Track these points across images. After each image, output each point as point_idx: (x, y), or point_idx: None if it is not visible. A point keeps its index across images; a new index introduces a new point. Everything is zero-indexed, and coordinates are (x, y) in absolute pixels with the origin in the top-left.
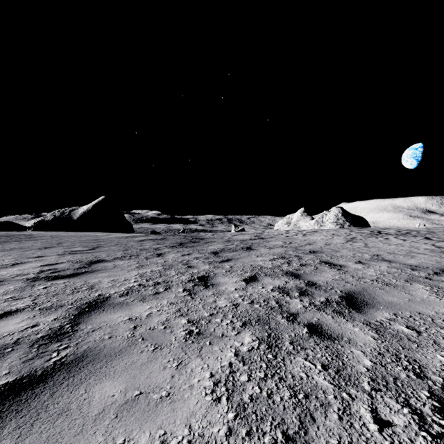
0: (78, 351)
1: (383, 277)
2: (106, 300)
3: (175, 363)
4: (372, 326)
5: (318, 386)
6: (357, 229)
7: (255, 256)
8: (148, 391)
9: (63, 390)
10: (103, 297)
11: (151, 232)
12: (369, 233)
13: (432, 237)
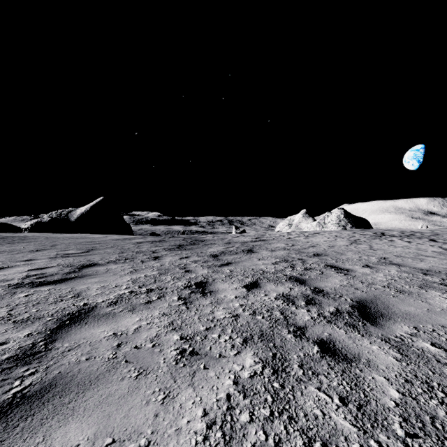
0: (46, 378)
1: (394, 282)
2: (91, 310)
3: (161, 395)
4: (392, 343)
5: (338, 429)
6: (360, 230)
7: (257, 259)
8: (123, 438)
9: (15, 437)
10: (89, 306)
11: (150, 234)
12: (372, 235)
13: (437, 239)
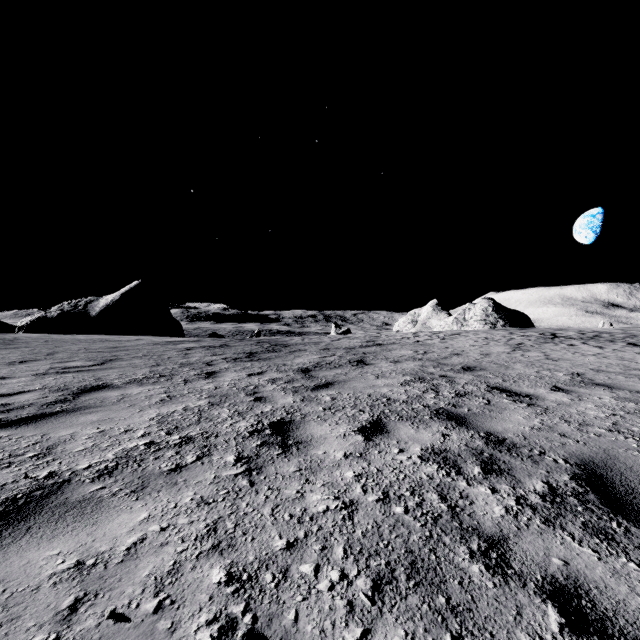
0: None
1: (623, 421)
2: (56, 490)
3: None
4: None
5: None
6: (518, 330)
7: (373, 376)
8: None
9: None
10: (55, 481)
11: (210, 335)
12: (539, 336)
13: (639, 343)
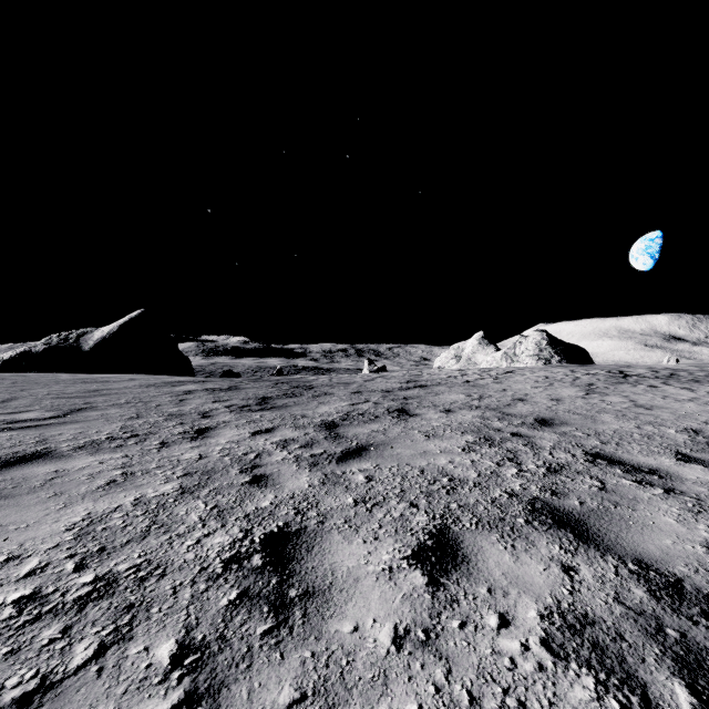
0: None
1: None
2: None
3: None
4: None
5: None
6: (579, 367)
7: (423, 435)
8: None
9: None
10: None
11: (223, 373)
12: (608, 375)
13: None
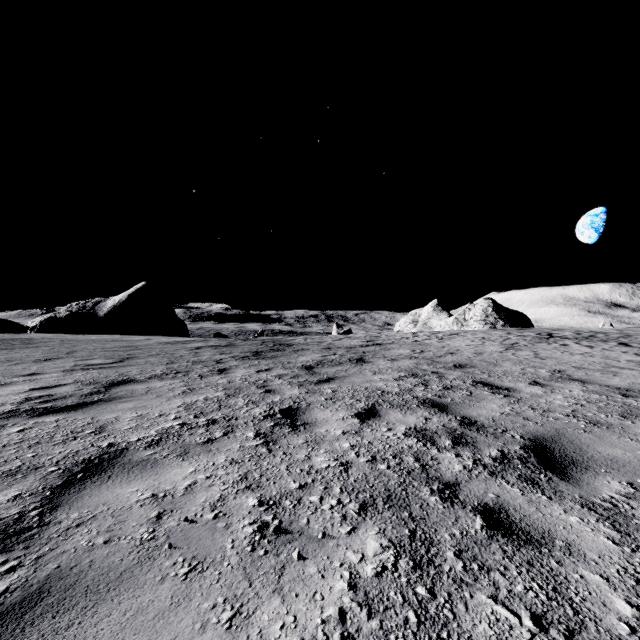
0: (35, 578)
1: (582, 409)
2: (119, 454)
3: (228, 611)
4: (599, 511)
5: None
6: (516, 330)
7: (371, 373)
8: None
9: None
10: (116, 449)
11: (214, 335)
12: (535, 336)
13: (630, 343)
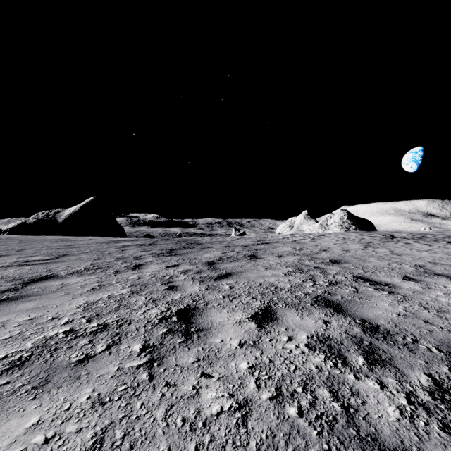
0: None
1: None
2: None
3: None
4: None
5: None
6: (366, 232)
7: (263, 268)
8: None
9: None
10: None
11: (144, 236)
12: (382, 237)
13: None
